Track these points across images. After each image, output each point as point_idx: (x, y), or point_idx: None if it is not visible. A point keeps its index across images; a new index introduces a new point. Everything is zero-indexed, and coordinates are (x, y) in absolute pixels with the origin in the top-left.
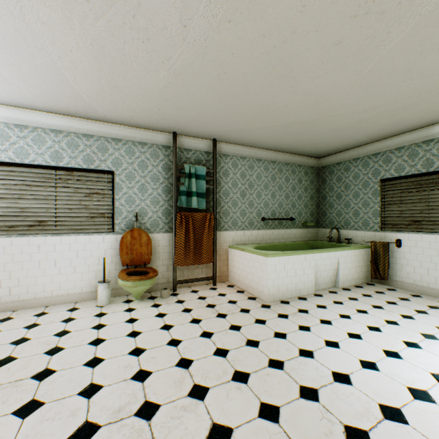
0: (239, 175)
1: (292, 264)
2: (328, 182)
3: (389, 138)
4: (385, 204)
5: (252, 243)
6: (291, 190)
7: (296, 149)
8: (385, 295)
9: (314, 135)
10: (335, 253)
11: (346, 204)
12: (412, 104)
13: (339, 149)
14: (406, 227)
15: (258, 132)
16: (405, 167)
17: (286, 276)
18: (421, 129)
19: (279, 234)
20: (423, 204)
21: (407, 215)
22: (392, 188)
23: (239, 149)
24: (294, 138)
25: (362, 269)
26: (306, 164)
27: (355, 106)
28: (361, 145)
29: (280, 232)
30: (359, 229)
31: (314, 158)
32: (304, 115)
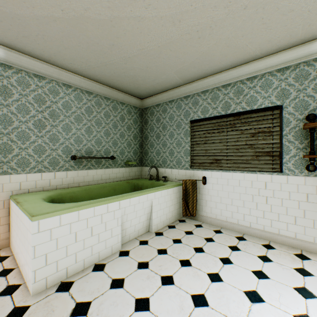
0: (33, 99)
1: (86, 221)
2: (150, 123)
3: (197, 81)
4: (194, 143)
5: (57, 188)
6: (112, 127)
7: (114, 80)
8: (194, 237)
9: (125, 58)
10: (148, 195)
11: (164, 143)
12: (219, 23)
13: (158, 90)
14: (210, 165)
15: (39, 28)
16: (209, 109)
17: (74, 240)
18: (222, 72)
19: (97, 175)
20: (223, 144)
21: (211, 154)
22: (199, 129)
23: (31, 63)
24: (103, 58)
25: (176, 207)
26: (129, 103)
27: (159, 2)
28: (175, 86)
29: (98, 172)
30: (174, 167)
31: (137, 98)
32: (92, 1)
